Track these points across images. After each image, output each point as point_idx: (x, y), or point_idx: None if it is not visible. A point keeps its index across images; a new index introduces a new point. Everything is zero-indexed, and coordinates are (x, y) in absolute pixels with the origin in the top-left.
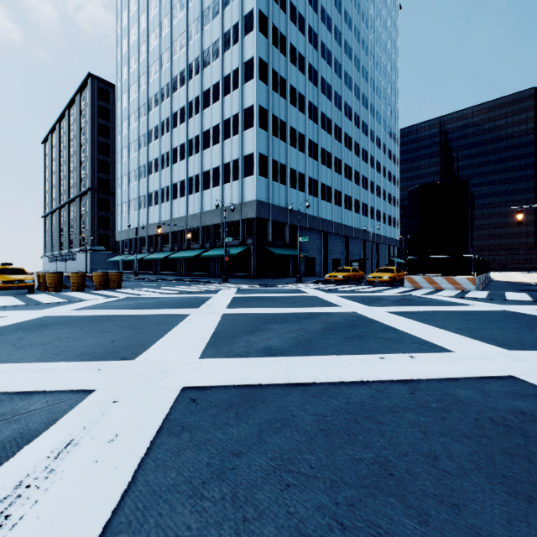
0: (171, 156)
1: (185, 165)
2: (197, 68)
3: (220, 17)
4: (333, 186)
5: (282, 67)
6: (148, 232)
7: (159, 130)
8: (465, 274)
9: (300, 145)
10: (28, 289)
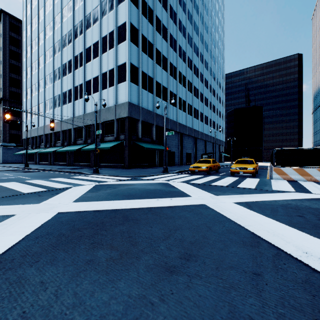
0: (61, 70)
1: (72, 77)
2: None
3: None
4: (187, 100)
5: None
6: (44, 131)
7: (52, 50)
8: None
9: (164, 65)
10: None
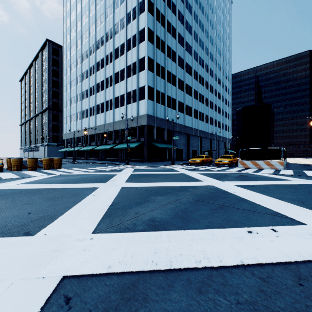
0: (95, 88)
1: (104, 93)
2: (111, 35)
3: (125, 3)
4: (193, 107)
5: (162, 34)
6: (81, 134)
7: (88, 72)
8: (277, 159)
9: (173, 81)
10: None
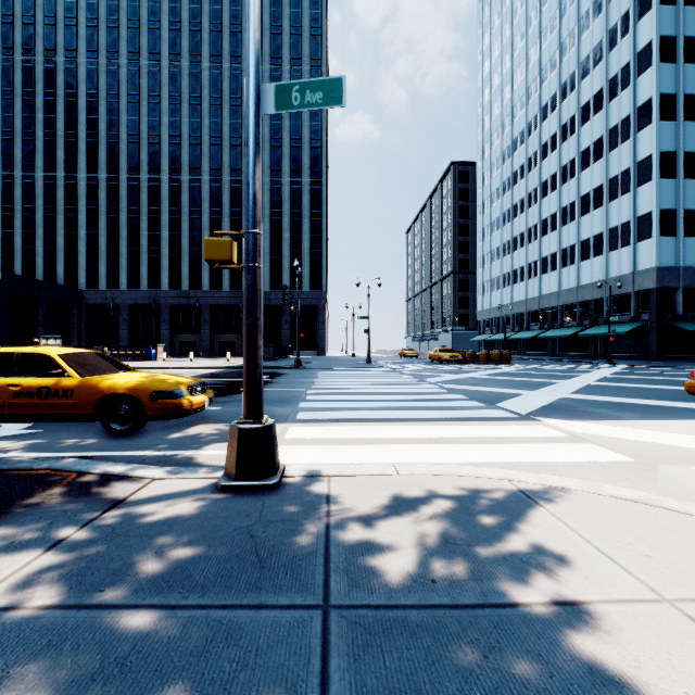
0: (539, 228)
1: (557, 237)
2: (572, 127)
3: (602, 63)
4: None
5: None
6: (512, 311)
7: (524, 203)
8: None
9: None
10: (457, 362)
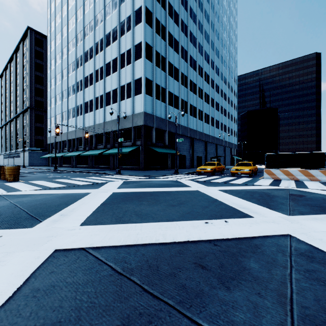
0: (83, 82)
1: (93, 88)
2: (101, 18)
3: None
4: (197, 107)
5: (163, 18)
6: (68, 137)
7: (75, 64)
8: (318, 168)
9: (175, 76)
10: None
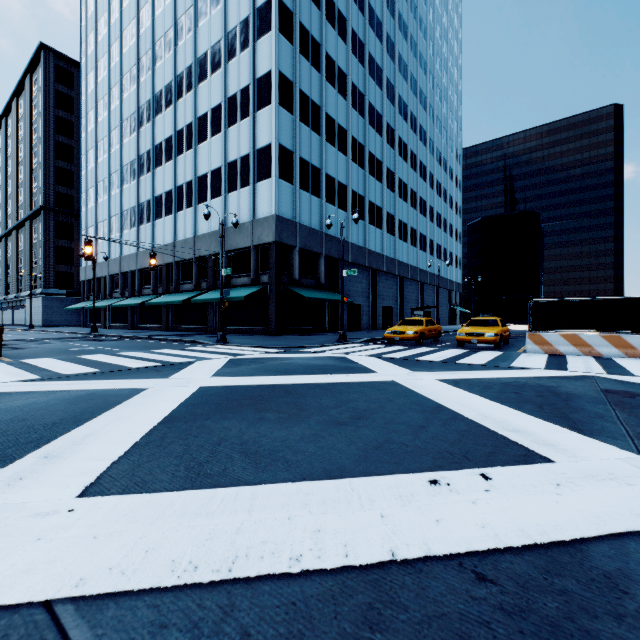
0: (153, 156)
1: (172, 168)
2: (189, 24)
3: None
4: (384, 207)
5: (314, 24)
6: (121, 268)
7: (136, 119)
8: None
9: (341, 143)
10: None
